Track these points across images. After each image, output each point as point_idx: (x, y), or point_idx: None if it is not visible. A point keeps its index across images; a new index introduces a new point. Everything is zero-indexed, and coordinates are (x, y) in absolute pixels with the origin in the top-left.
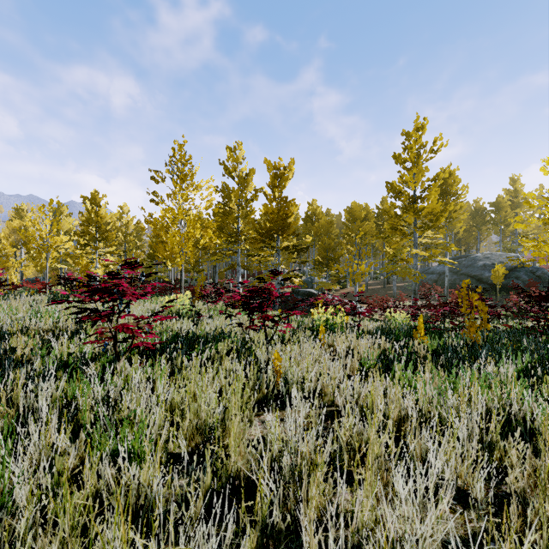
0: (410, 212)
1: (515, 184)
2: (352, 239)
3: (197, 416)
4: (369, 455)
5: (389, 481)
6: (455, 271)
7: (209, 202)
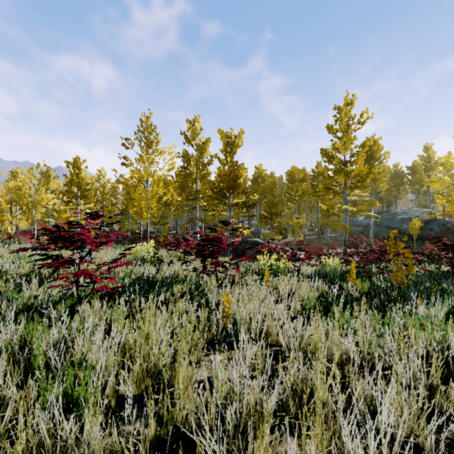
0: (341, 174)
1: (428, 151)
2: (291, 197)
3: (149, 358)
4: (314, 400)
5: (336, 430)
6: (378, 224)
7: (171, 165)
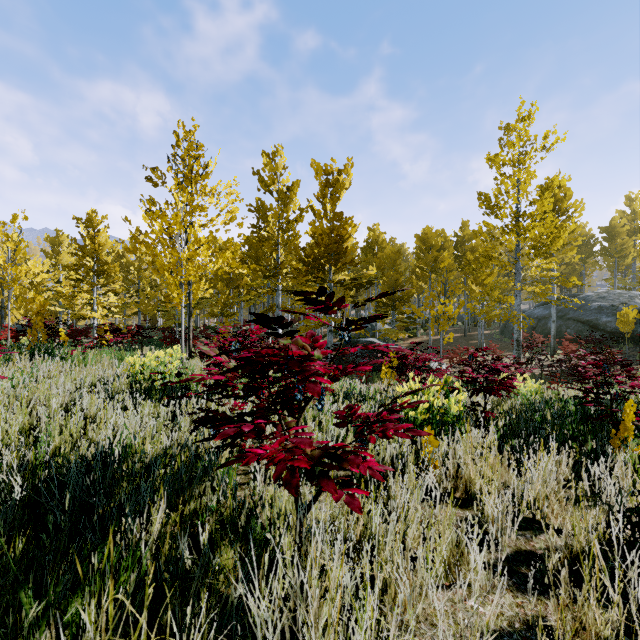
0: (513, 232)
1: (632, 204)
2: (425, 274)
3: None
4: None
5: None
6: (559, 315)
7: (230, 213)
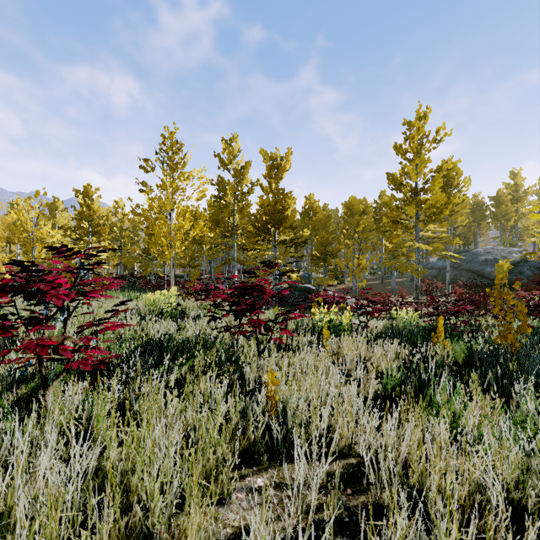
0: (412, 204)
1: (515, 177)
2: (350, 234)
3: (138, 496)
4: None
5: None
6: (455, 266)
7: (202, 192)
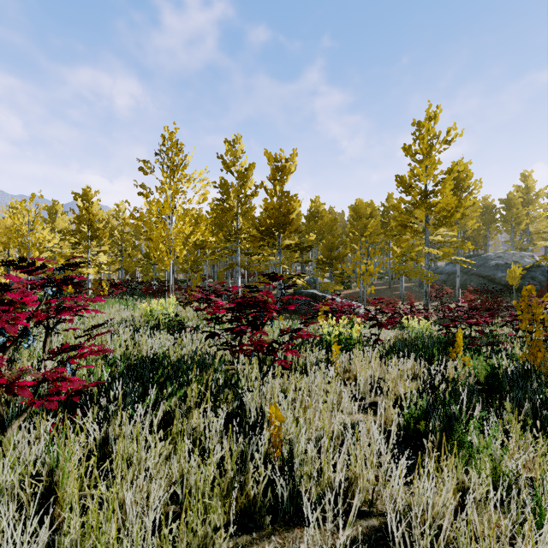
0: (422, 207)
1: (526, 180)
2: (357, 238)
3: None
4: None
5: None
6: (465, 271)
7: (203, 195)
